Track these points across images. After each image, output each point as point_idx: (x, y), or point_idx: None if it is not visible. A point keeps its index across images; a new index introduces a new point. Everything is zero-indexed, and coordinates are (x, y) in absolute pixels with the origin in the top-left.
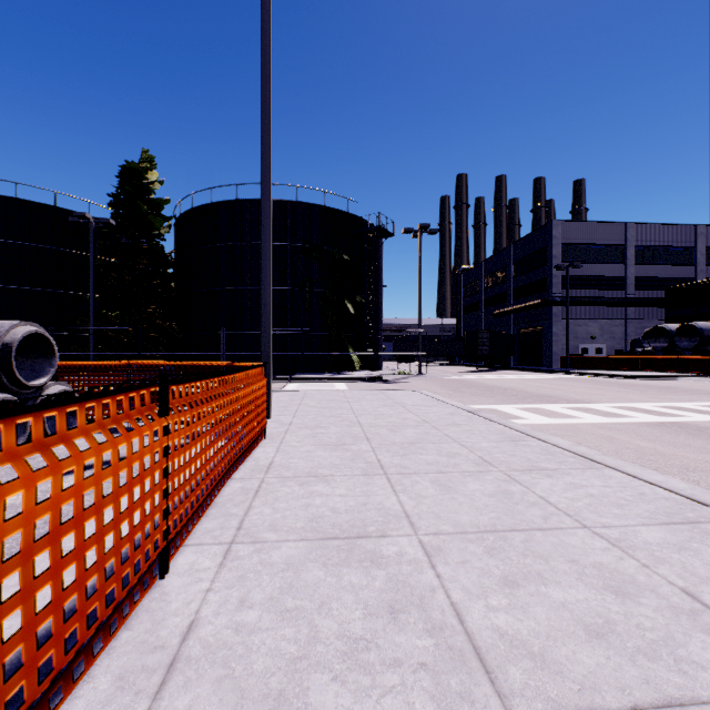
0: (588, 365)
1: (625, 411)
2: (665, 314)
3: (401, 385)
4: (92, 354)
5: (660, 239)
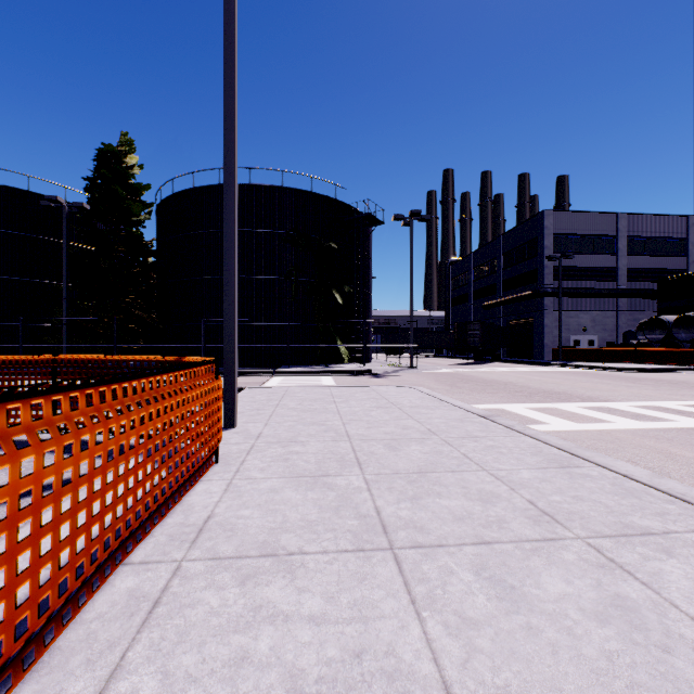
0: (581, 357)
1: (654, 411)
2: (657, 305)
3: (392, 379)
4: (65, 346)
5: (652, 229)
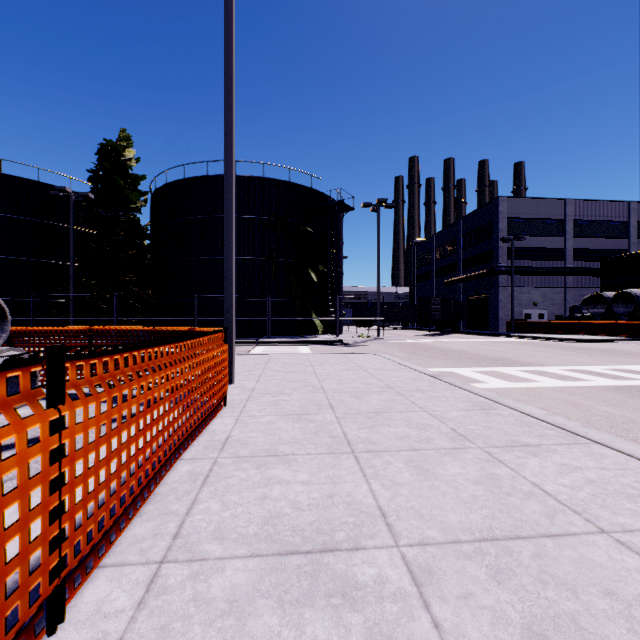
0: (531, 329)
1: (579, 374)
2: (601, 282)
3: (361, 348)
4: (72, 319)
5: (596, 214)
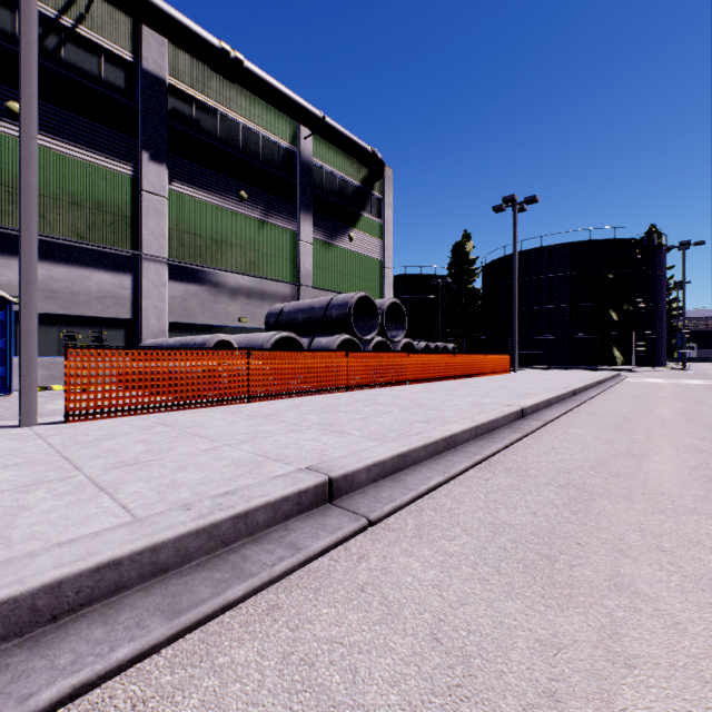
0: None
1: None
2: None
3: (633, 373)
4: None
5: None
